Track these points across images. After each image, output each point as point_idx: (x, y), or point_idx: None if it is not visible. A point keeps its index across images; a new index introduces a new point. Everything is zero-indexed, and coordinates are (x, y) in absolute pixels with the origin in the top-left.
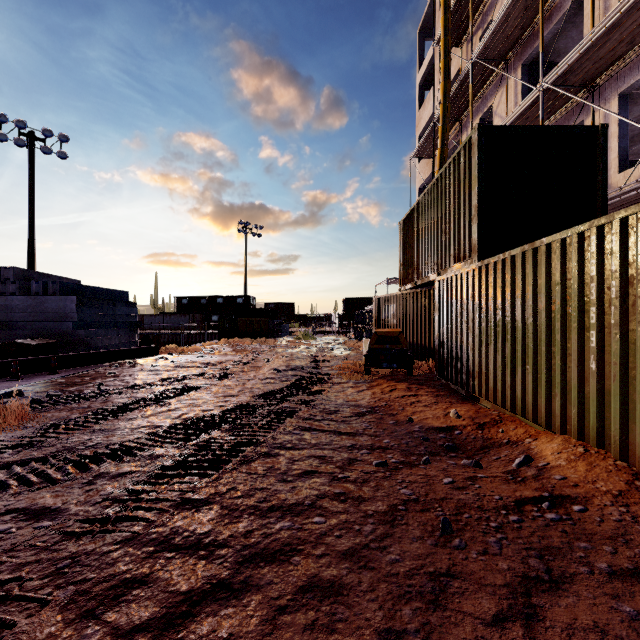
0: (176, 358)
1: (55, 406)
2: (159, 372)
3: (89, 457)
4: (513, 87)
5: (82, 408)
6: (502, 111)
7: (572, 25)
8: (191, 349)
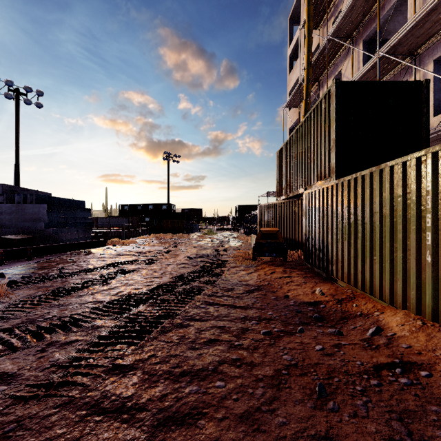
0: (118, 248)
1: (27, 285)
2: (105, 259)
3: (45, 328)
4: (356, 57)
5: (46, 287)
6: (348, 74)
7: (399, 12)
8: (129, 242)
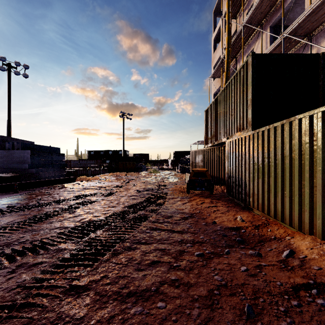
0: (85, 183)
1: (10, 213)
2: (74, 192)
3: (17, 251)
4: (265, 39)
5: (25, 215)
6: (259, 52)
7: (297, 5)
8: (93, 178)
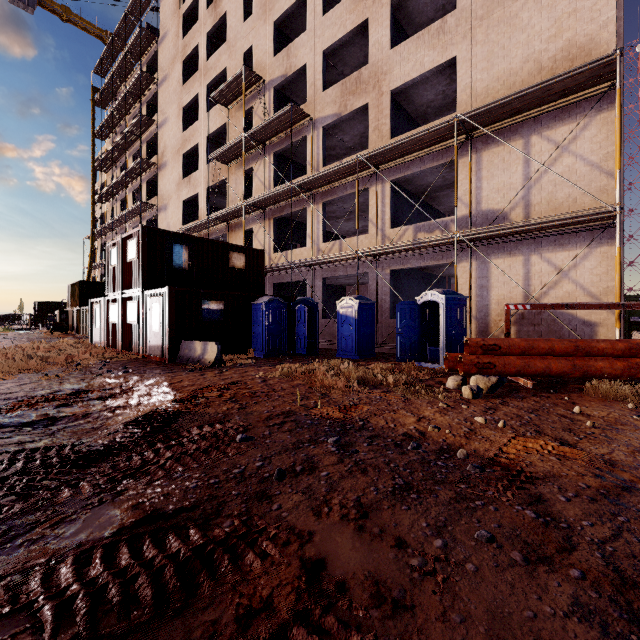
0: None
1: None
2: None
3: None
4: None
5: None
6: None
7: None
8: None
